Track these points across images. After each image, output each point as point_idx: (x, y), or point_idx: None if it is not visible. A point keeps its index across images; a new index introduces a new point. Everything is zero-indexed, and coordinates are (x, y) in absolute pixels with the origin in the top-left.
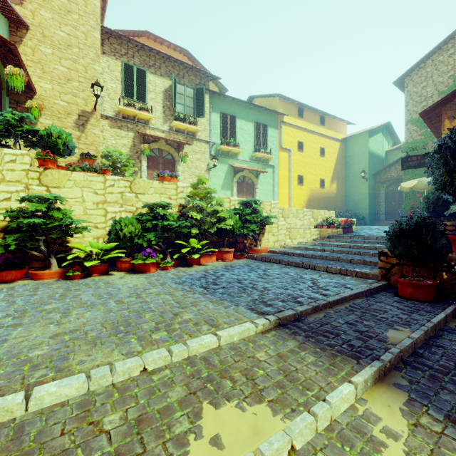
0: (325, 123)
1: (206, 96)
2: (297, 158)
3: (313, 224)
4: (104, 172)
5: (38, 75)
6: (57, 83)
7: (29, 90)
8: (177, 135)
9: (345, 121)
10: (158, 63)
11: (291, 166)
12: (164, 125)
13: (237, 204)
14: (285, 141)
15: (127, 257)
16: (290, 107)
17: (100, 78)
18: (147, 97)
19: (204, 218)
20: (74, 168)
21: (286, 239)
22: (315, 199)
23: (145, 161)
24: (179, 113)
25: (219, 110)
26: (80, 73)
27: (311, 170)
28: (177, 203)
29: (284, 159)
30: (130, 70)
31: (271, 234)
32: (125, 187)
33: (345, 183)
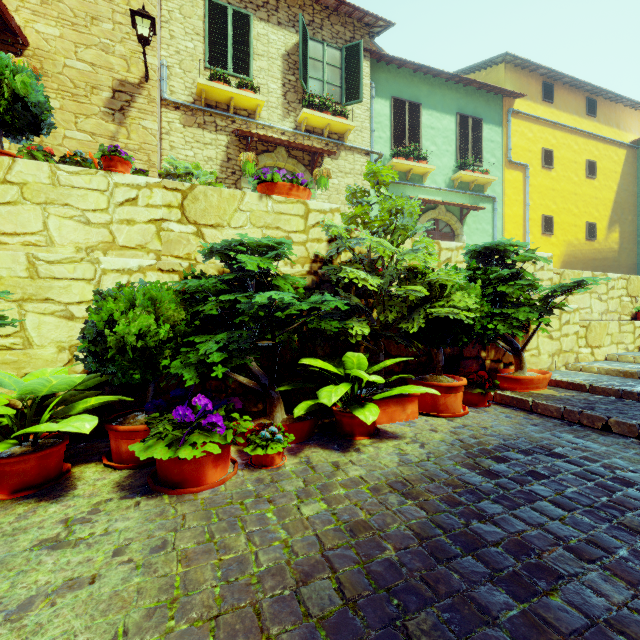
0: (597, 112)
1: (365, 64)
2: (540, 182)
3: (629, 309)
4: (109, 165)
5: (31, 8)
6: (70, 24)
7: (11, 36)
8: (308, 139)
9: (637, 106)
10: (273, 1)
11: (528, 197)
12: (285, 121)
13: (463, 255)
14: (516, 149)
15: (146, 413)
16: (526, 83)
17: (155, 16)
18: (253, 66)
19: (385, 288)
20: (32, 155)
21: (578, 348)
22: (576, 262)
23: (249, 189)
24: (314, 93)
25: (389, 94)
26: (117, 5)
27: (568, 206)
28: (308, 253)
29: (515, 184)
30: (221, 15)
31: (545, 335)
32: (166, 207)
33: (638, 230)
